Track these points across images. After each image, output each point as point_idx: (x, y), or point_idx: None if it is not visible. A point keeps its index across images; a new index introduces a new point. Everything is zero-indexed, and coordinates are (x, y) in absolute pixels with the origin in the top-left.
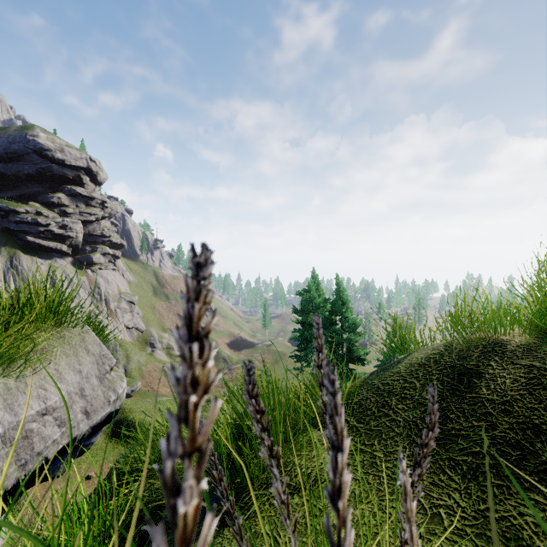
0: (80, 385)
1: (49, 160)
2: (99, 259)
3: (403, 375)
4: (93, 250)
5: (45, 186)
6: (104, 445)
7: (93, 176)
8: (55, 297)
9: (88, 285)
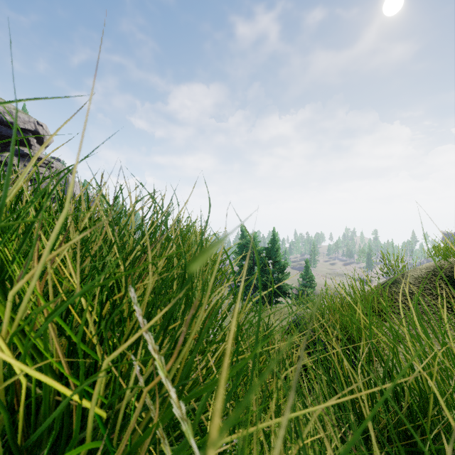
0: None
1: None
2: None
3: (415, 284)
4: None
5: None
6: None
7: (40, 138)
8: None
9: None
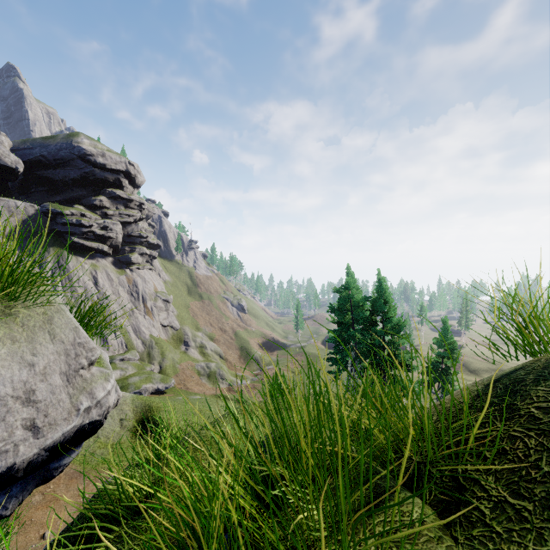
0: (28, 384)
1: (91, 164)
2: (137, 259)
3: None
4: (132, 251)
5: (89, 190)
6: (130, 445)
7: (132, 179)
8: (5, 258)
9: (127, 284)
